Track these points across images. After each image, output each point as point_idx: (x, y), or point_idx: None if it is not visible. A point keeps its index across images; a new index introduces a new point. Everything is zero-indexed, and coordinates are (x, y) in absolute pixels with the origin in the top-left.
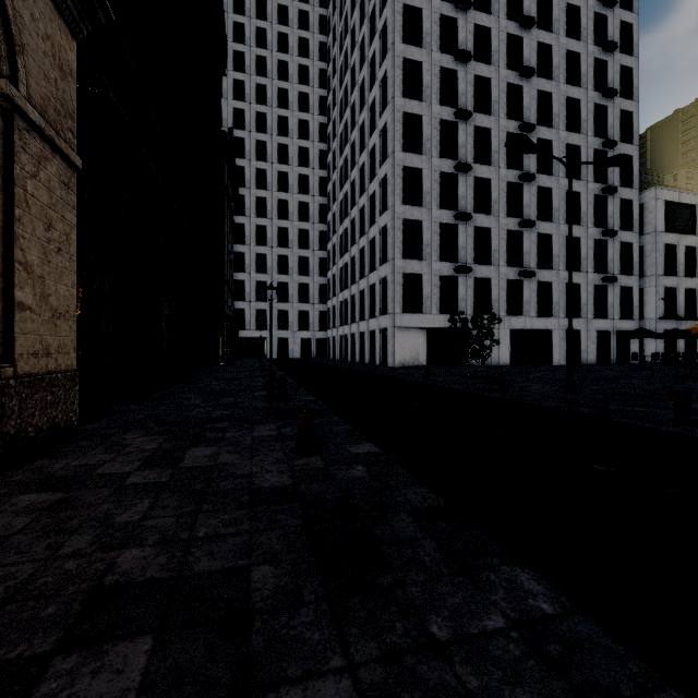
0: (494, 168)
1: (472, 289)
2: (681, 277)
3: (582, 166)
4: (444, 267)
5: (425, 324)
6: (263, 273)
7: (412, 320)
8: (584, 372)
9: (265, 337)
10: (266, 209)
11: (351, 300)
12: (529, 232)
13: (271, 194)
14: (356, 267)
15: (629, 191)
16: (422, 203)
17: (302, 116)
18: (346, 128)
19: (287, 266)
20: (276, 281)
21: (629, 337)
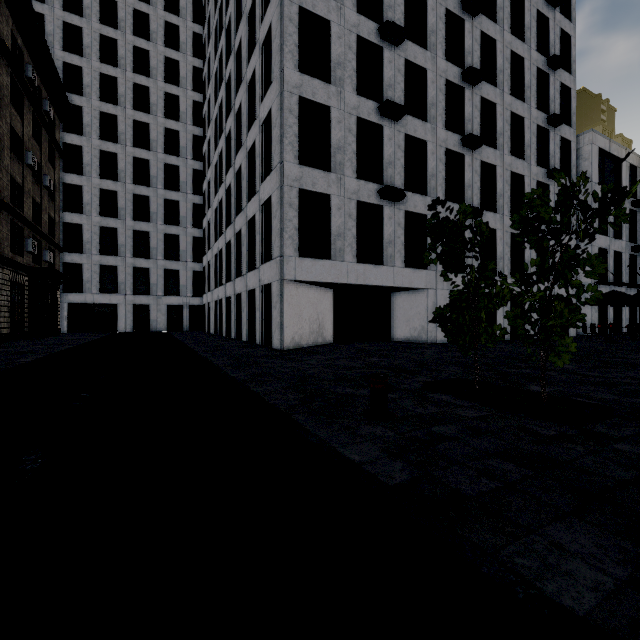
0: (431, 54)
1: (403, 228)
2: (611, 238)
3: (526, 85)
4: (363, 189)
5: (335, 277)
6: (112, 216)
7: (314, 269)
8: (616, 359)
9: (115, 303)
10: (117, 131)
11: (226, 250)
12: (471, 157)
13: (123, 111)
14: (231, 201)
15: (568, 129)
16: (330, 78)
17: (170, 17)
18: (221, 15)
19: (148, 210)
20: (131, 229)
21: (606, 302)
